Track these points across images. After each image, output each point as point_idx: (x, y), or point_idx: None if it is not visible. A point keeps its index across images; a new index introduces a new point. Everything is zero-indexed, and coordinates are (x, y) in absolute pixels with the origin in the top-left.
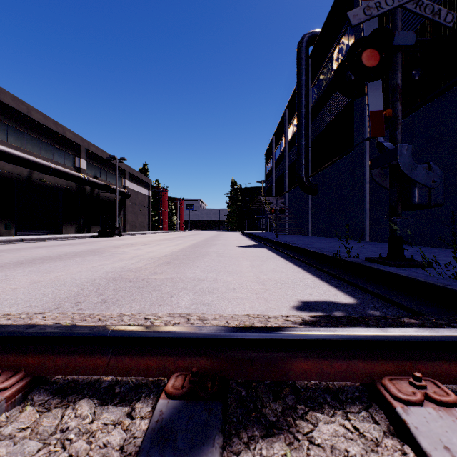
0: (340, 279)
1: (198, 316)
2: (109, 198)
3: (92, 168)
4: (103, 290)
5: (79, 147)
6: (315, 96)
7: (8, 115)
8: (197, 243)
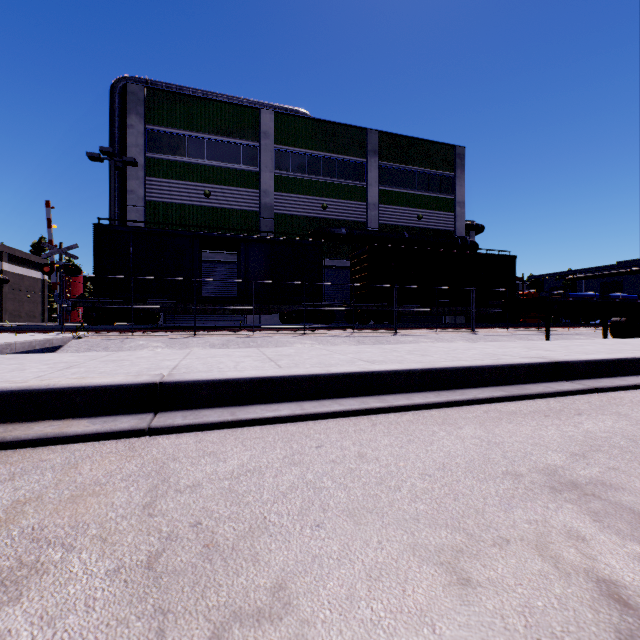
0: None
1: None
2: None
3: None
4: None
5: None
6: None
7: None
8: None
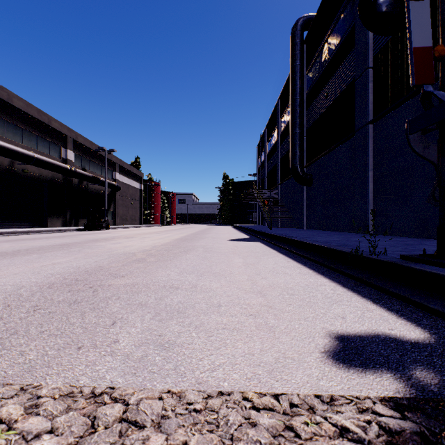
0: (371, 286)
1: (125, 402)
2: (99, 191)
3: (80, 160)
4: (12, 308)
5: (66, 138)
6: (309, 83)
7: None
8: (185, 237)
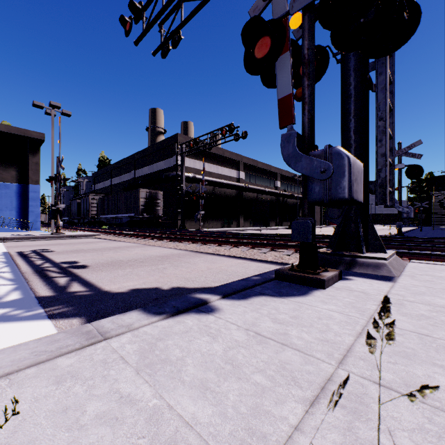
0: None
1: None
2: (292, 203)
3: (283, 185)
4: None
5: (277, 174)
6: None
7: (250, 169)
8: None
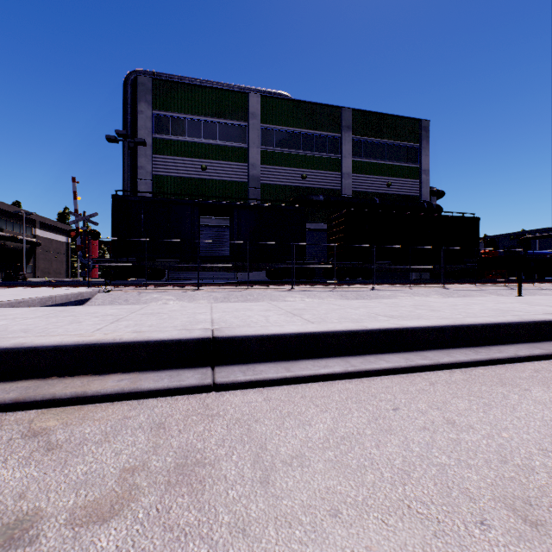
0: None
1: None
2: (17, 247)
3: None
4: None
5: None
6: None
7: None
8: None
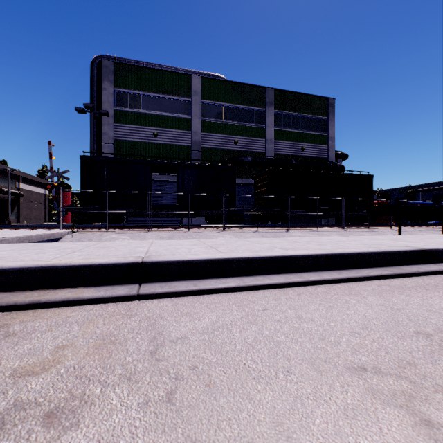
0: None
1: None
2: (3, 198)
3: None
4: None
5: None
6: None
7: None
8: None
